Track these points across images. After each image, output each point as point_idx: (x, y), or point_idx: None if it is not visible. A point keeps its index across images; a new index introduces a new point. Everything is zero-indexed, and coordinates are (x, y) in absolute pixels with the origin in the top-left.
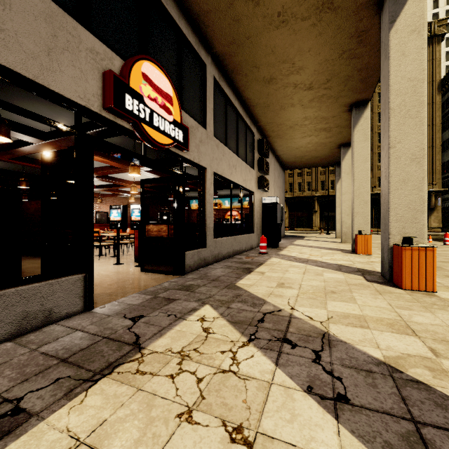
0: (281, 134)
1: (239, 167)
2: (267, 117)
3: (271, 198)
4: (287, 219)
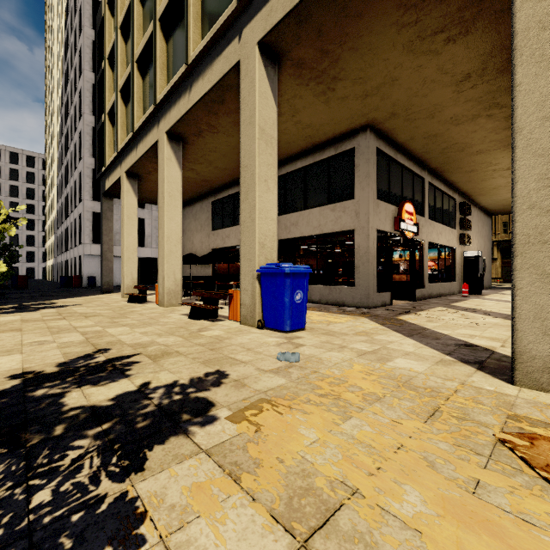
0: (484, 193)
1: (444, 232)
2: (469, 186)
3: (472, 252)
4: (500, 269)
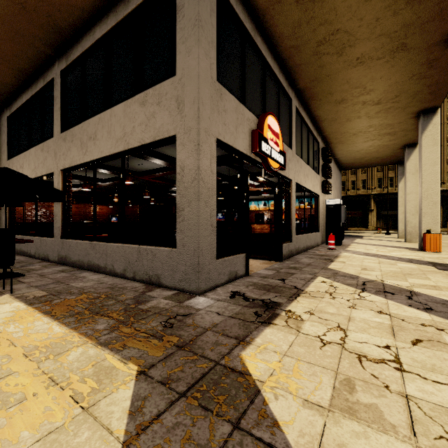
0: (343, 140)
1: (310, 175)
2: (332, 128)
3: (335, 200)
4: None
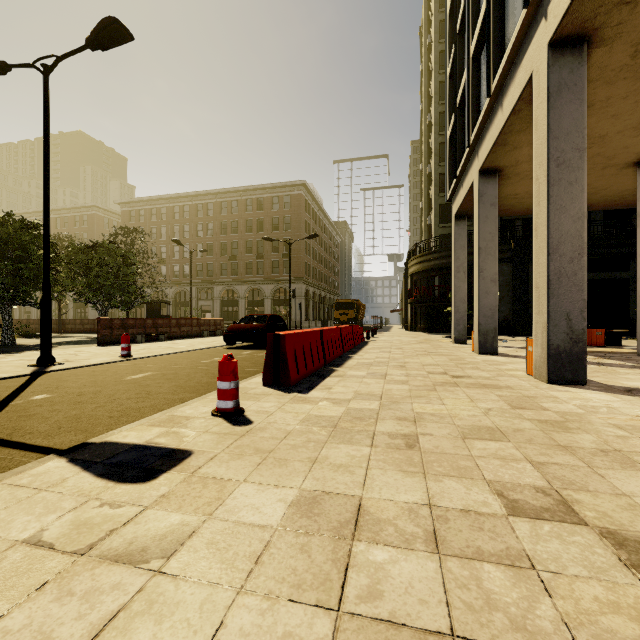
0: None
1: None
2: None
3: None
4: None
